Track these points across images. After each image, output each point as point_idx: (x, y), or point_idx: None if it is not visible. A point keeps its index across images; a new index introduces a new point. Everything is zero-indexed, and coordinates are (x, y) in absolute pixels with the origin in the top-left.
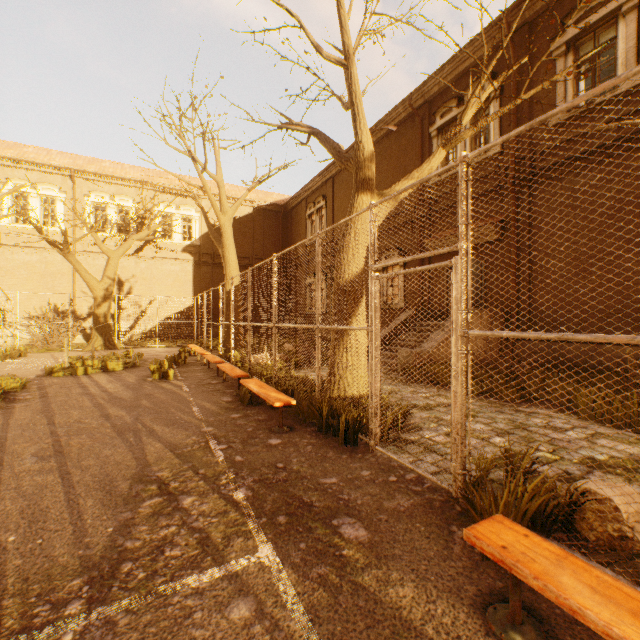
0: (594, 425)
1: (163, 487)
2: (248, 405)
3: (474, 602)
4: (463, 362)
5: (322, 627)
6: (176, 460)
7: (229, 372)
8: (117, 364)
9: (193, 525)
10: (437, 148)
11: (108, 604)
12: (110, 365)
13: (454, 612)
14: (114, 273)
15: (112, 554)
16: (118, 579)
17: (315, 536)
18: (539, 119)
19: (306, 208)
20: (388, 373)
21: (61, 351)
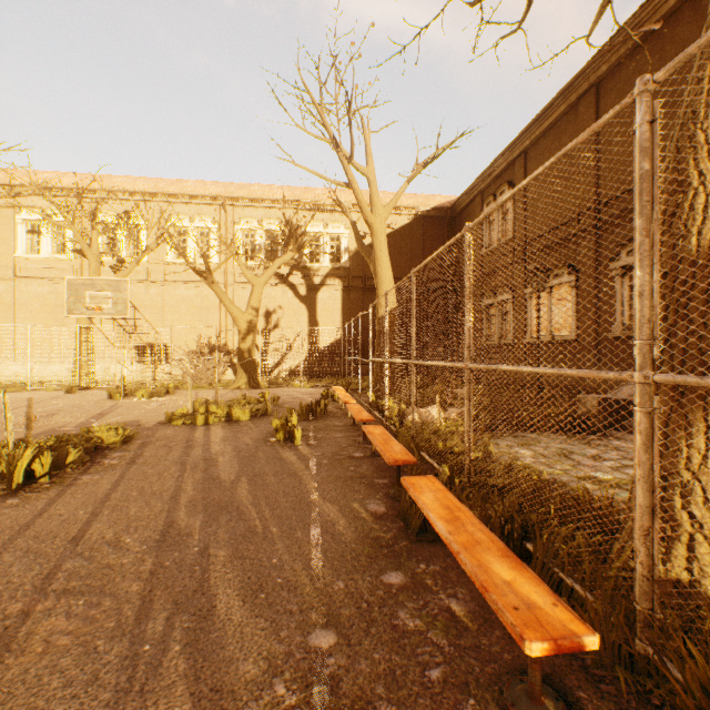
0: None
1: None
2: (418, 537)
3: None
4: None
5: None
6: None
7: (380, 449)
8: (243, 412)
9: None
10: None
11: None
12: (235, 413)
13: None
14: (258, 303)
15: None
16: None
17: None
18: None
19: (481, 205)
20: None
21: (208, 388)
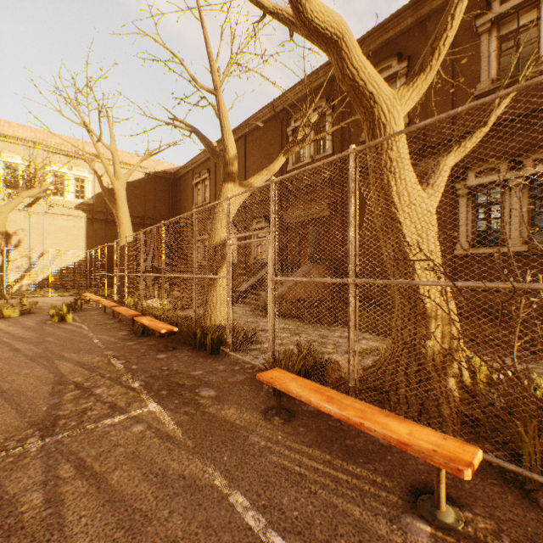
0: (365, 334)
1: (79, 386)
2: (141, 336)
3: (263, 410)
4: (273, 295)
5: (183, 427)
6: (86, 371)
7: (125, 313)
8: (13, 311)
9: (105, 400)
10: (280, 155)
11: (55, 436)
12: (6, 312)
13: (252, 415)
14: (3, 227)
15: (50, 418)
16: (58, 426)
17: (184, 397)
18: (302, 169)
19: (193, 178)
20: (253, 311)
21: None
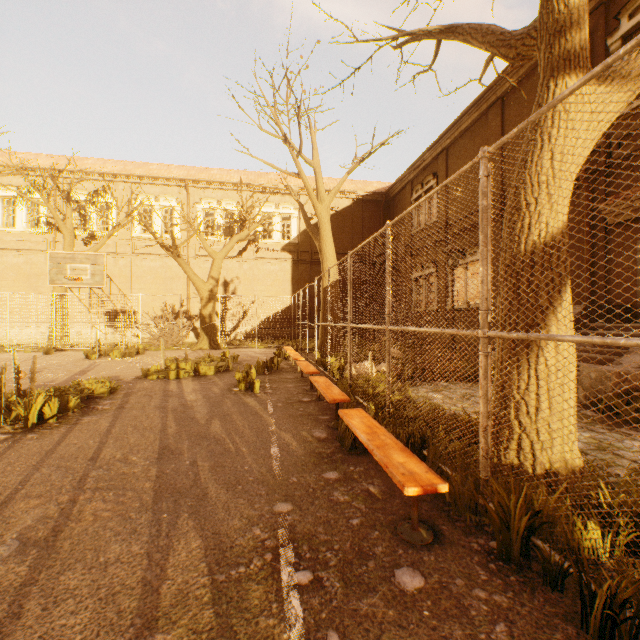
0: None
1: None
2: (350, 451)
3: None
4: None
5: None
6: (207, 614)
7: (323, 392)
8: (208, 368)
9: None
10: None
11: None
12: (202, 369)
13: None
14: (218, 274)
15: None
16: None
17: None
18: None
19: (411, 192)
20: None
21: (174, 349)
